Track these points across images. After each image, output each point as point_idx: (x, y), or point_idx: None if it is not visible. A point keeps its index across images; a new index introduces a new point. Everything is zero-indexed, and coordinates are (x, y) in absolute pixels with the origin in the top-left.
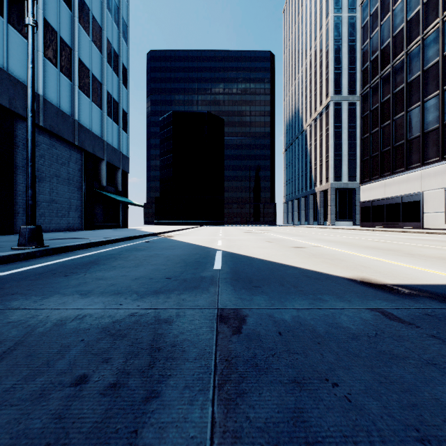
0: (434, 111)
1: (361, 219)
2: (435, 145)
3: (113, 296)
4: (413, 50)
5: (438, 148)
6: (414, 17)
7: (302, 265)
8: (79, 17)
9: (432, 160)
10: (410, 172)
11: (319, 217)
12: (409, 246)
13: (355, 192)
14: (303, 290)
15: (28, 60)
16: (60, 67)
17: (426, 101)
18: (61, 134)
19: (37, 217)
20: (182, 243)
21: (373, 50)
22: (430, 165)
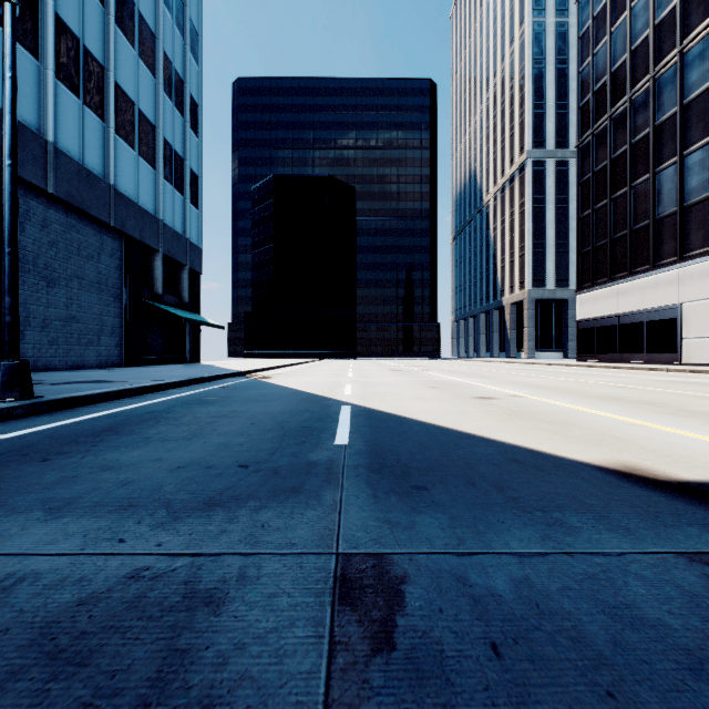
0: (700, 171)
1: (578, 348)
2: (703, 227)
3: (115, 515)
4: (665, 72)
5: (707, 233)
6: (667, 18)
7: (501, 434)
8: (116, 15)
9: (697, 252)
10: (660, 272)
11: (509, 345)
12: (676, 395)
13: (566, 305)
14: (518, 497)
15: (3, 65)
16: (85, 98)
17: (687, 155)
18: (86, 208)
19: (45, 346)
20: (284, 390)
21: (599, 74)
22: (693, 260)
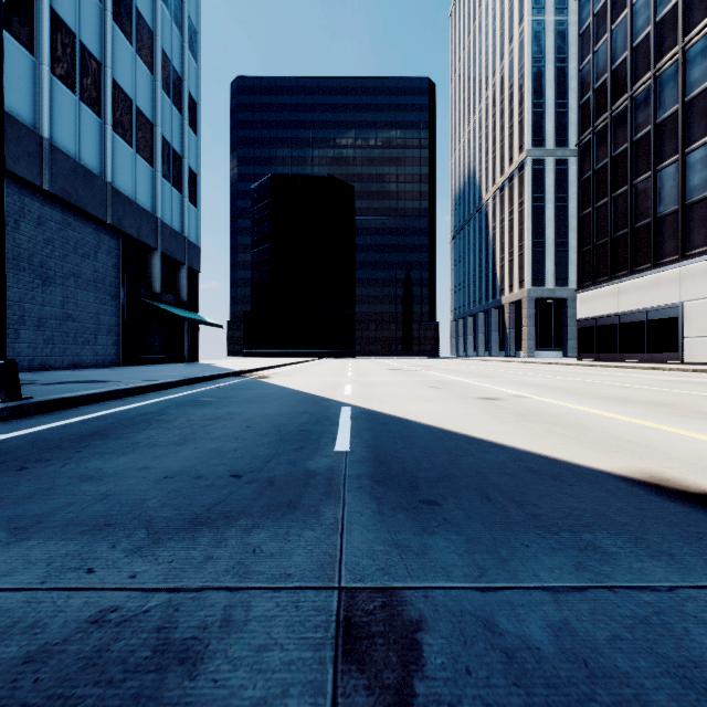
0: (702, 169)
1: (578, 347)
2: (705, 225)
3: (87, 537)
4: (666, 70)
5: None
6: (669, 14)
7: (511, 439)
8: (113, 11)
9: (699, 250)
10: (662, 270)
11: (508, 344)
12: (685, 396)
13: (566, 304)
14: (540, 514)
15: None
16: (81, 94)
17: (689, 153)
18: (82, 206)
19: (41, 345)
20: (282, 390)
21: (599, 72)
22: (695, 258)
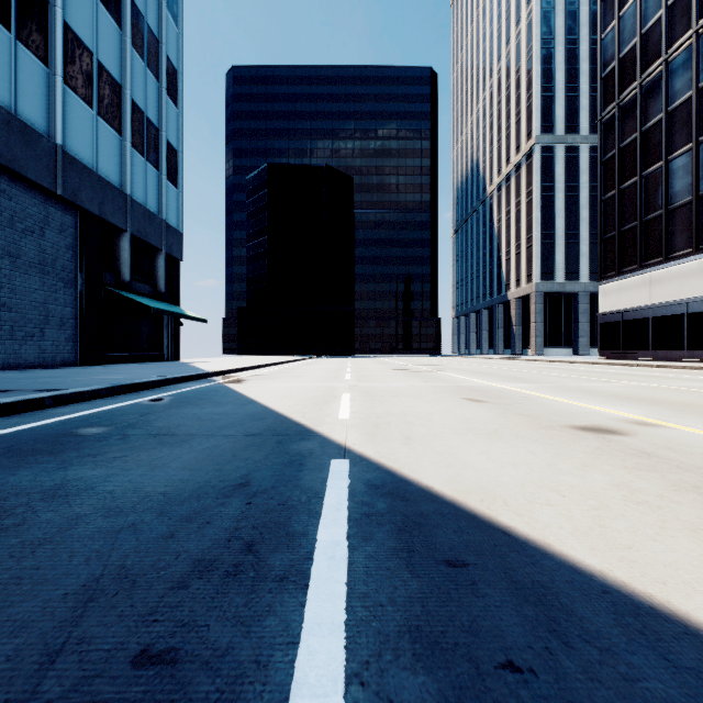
0: None
1: (600, 344)
2: None
3: None
4: None
5: None
6: None
7: None
8: None
9: None
10: None
11: (515, 341)
12: None
13: (576, 299)
14: None
15: None
16: (19, 32)
17: None
18: (20, 169)
19: None
20: (242, 407)
21: (626, 38)
22: None
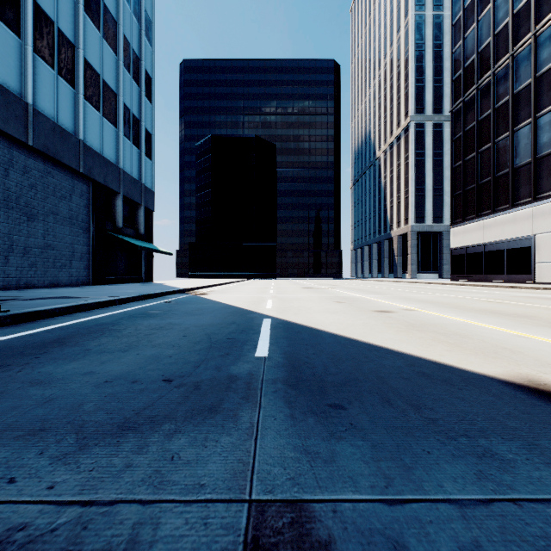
0: (550, 129)
1: (452, 270)
2: None
3: (20, 443)
4: (522, 51)
5: None
6: (523, 8)
7: (404, 346)
8: (85, 4)
9: (547, 194)
10: (518, 210)
11: (396, 268)
12: (542, 309)
13: (441, 237)
14: (436, 418)
15: None
16: (59, 69)
17: (540, 117)
18: (60, 158)
19: (26, 268)
20: (217, 304)
21: (468, 54)
22: (545, 200)
